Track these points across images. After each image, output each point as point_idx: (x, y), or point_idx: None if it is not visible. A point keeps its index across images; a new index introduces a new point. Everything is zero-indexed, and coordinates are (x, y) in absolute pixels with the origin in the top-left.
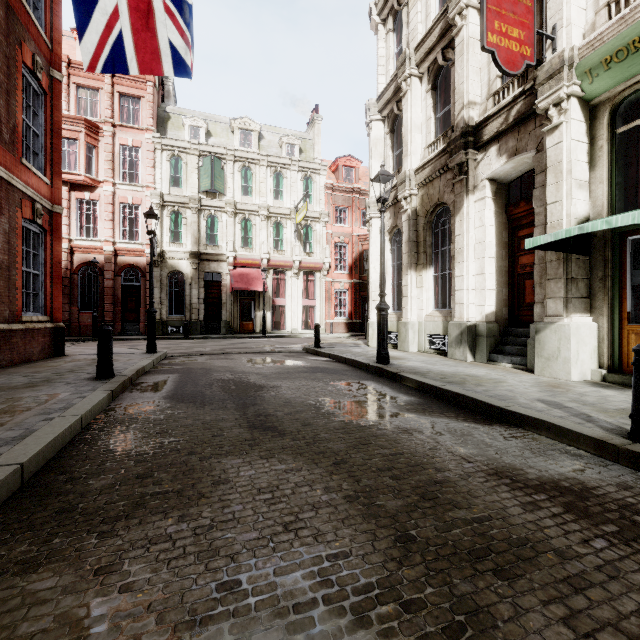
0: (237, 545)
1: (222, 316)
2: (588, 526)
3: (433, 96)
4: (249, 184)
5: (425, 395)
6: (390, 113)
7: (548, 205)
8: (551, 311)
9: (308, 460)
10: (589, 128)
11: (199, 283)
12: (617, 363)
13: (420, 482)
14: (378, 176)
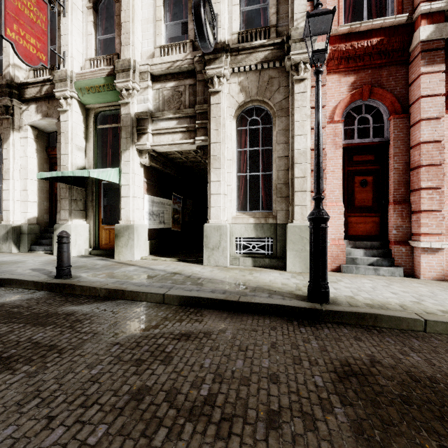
0: None
1: None
2: None
3: None
4: None
5: None
6: None
7: (62, 155)
8: (63, 217)
9: None
10: (86, 119)
11: None
12: (97, 244)
13: None
14: None
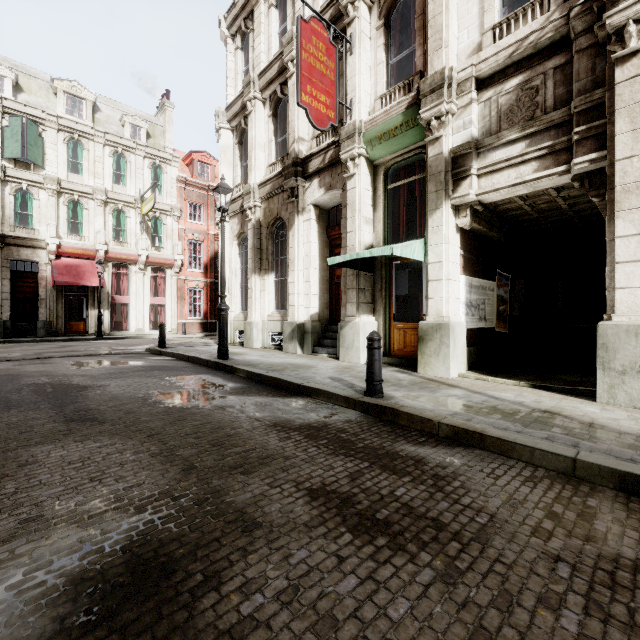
0: (42, 497)
1: (39, 315)
2: (312, 443)
3: (274, 122)
4: (80, 161)
5: (251, 382)
6: (238, 125)
7: (348, 233)
8: (350, 313)
9: (124, 437)
10: (374, 181)
11: (2, 273)
12: (388, 349)
13: (216, 437)
14: (218, 187)
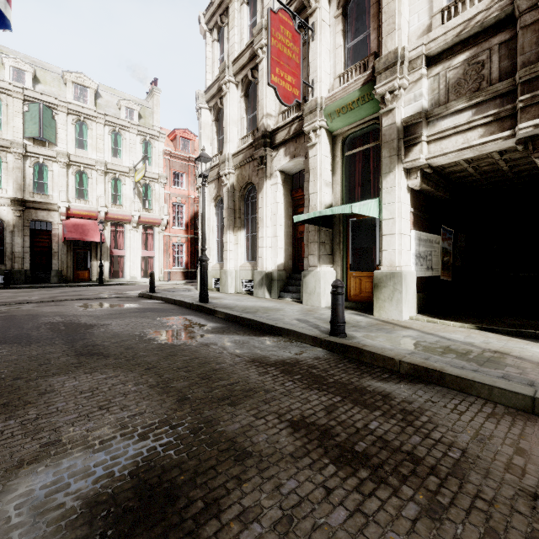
0: (59, 423)
1: (53, 265)
2: (288, 377)
3: (246, 101)
4: (85, 138)
5: (229, 322)
6: (215, 105)
7: (310, 194)
8: (312, 263)
9: (126, 370)
10: (332, 149)
11: (24, 231)
12: (345, 295)
13: (204, 371)
14: (200, 157)
